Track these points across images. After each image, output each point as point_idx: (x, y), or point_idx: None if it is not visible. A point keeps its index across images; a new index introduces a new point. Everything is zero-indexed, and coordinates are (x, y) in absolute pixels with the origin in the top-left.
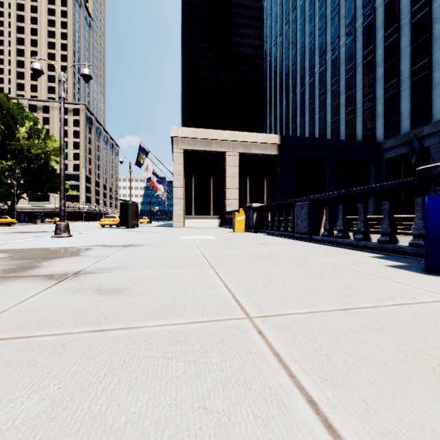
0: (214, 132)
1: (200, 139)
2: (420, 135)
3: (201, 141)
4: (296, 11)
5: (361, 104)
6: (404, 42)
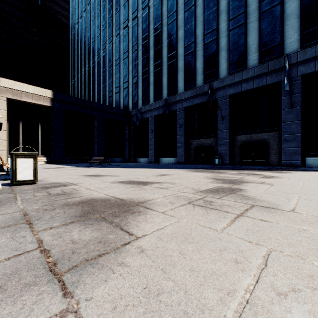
0: None
1: None
2: (145, 110)
3: None
4: (90, 5)
5: (122, 84)
6: (140, 54)
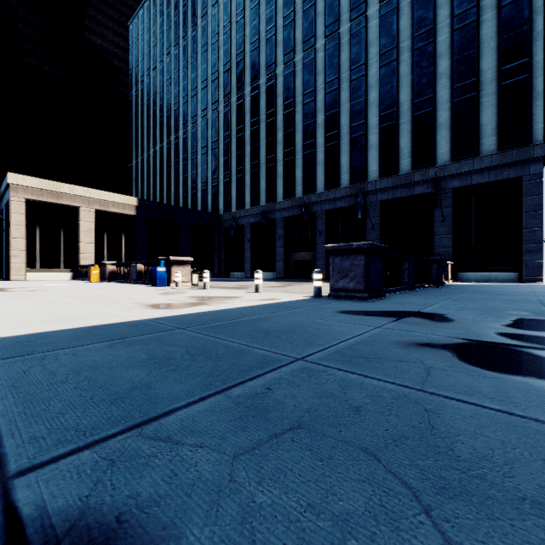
0: (66, 186)
1: (48, 190)
2: (240, 215)
3: (49, 192)
4: (164, 64)
5: (211, 180)
6: (233, 147)
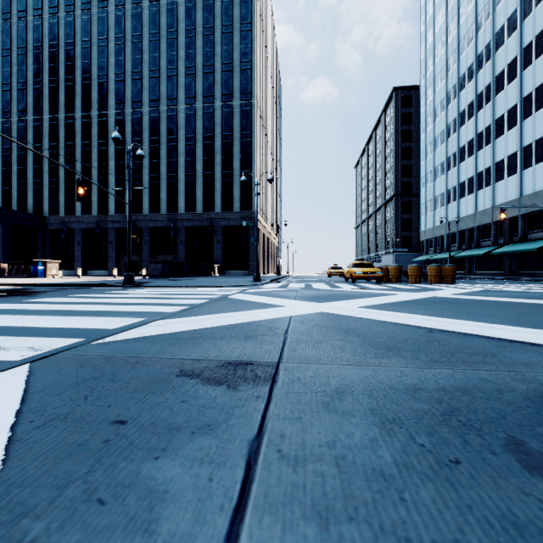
0: None
1: None
2: (70, 221)
3: None
4: None
5: (32, 182)
6: (62, 159)
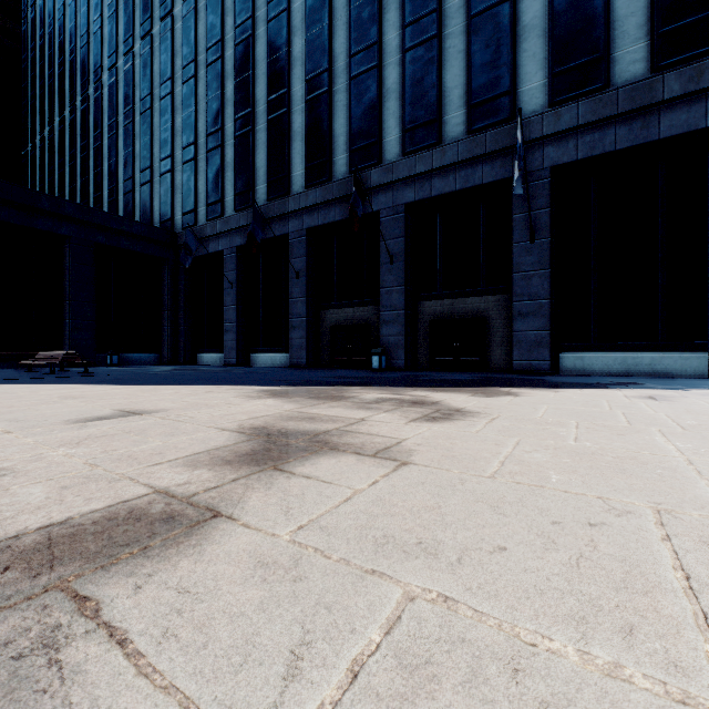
0: None
1: None
2: (214, 231)
3: None
4: None
5: (159, 164)
6: (202, 89)
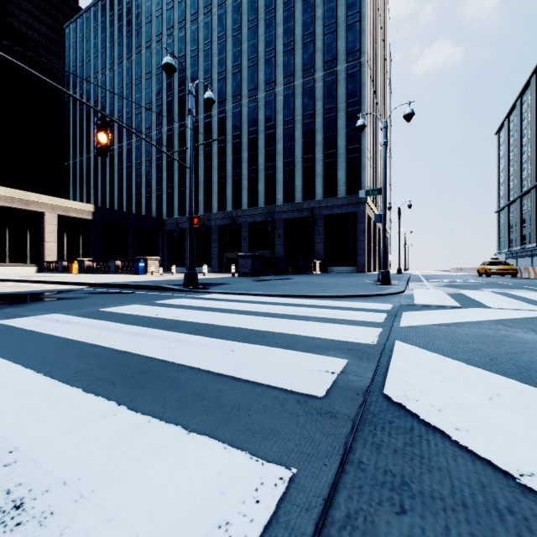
0: (34, 195)
1: (18, 198)
2: (182, 221)
3: (19, 200)
4: (106, 77)
5: (155, 189)
6: (176, 165)
